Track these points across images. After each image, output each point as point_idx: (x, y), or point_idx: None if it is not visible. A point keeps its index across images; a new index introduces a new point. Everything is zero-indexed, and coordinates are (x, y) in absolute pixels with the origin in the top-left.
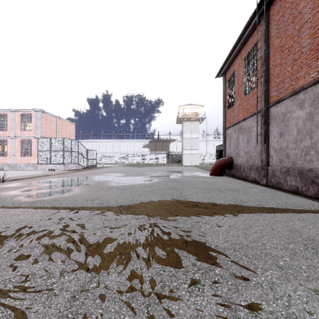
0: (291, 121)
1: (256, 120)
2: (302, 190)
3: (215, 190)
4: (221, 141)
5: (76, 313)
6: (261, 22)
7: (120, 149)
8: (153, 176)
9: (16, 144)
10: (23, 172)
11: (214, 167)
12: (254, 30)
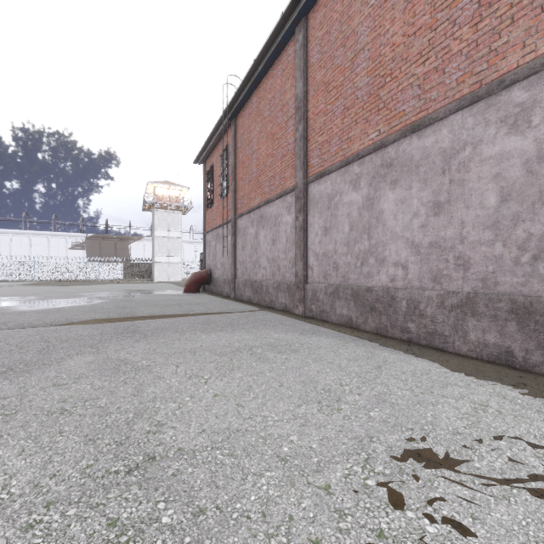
0: (248, 237)
1: (223, 232)
2: (252, 299)
3: (175, 305)
4: None
5: (46, 352)
6: (231, 127)
7: (11, 250)
8: (95, 297)
9: None
10: None
11: (188, 282)
12: (227, 130)
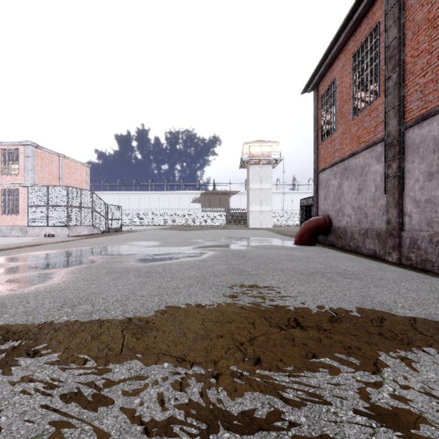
0: None
1: (384, 152)
2: None
3: (316, 275)
4: (302, 193)
5: None
6: None
7: (159, 204)
8: (205, 246)
9: None
10: (1, 240)
11: (301, 232)
12: (372, 5)
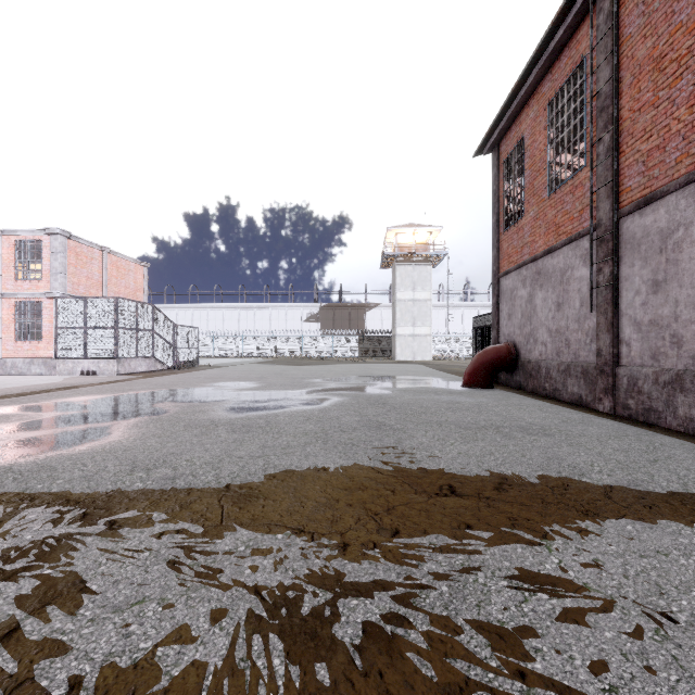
0: (687, 250)
1: (590, 250)
2: None
3: (489, 430)
4: (480, 307)
5: None
6: (597, 5)
7: (255, 324)
8: (328, 390)
9: (4, 312)
10: (17, 379)
11: (472, 368)
12: (576, 30)
